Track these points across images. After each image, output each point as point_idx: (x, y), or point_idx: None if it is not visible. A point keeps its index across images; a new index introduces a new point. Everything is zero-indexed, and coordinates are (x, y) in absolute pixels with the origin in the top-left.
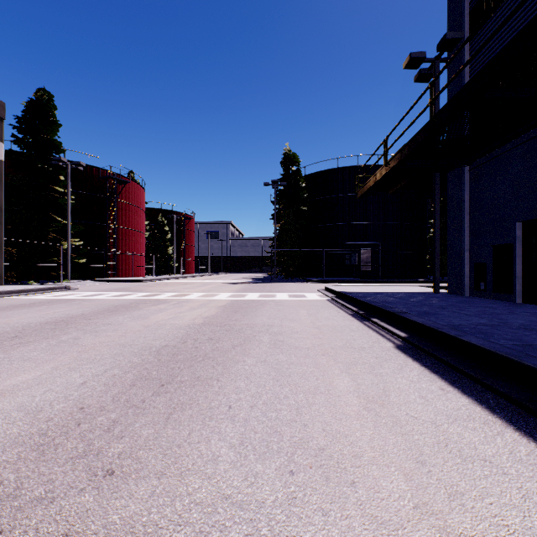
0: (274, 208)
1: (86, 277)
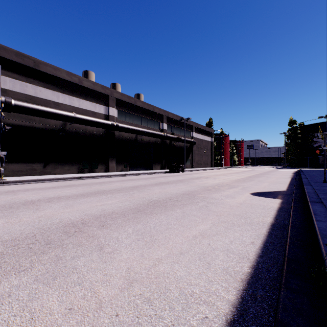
0: (284, 142)
1: (216, 166)
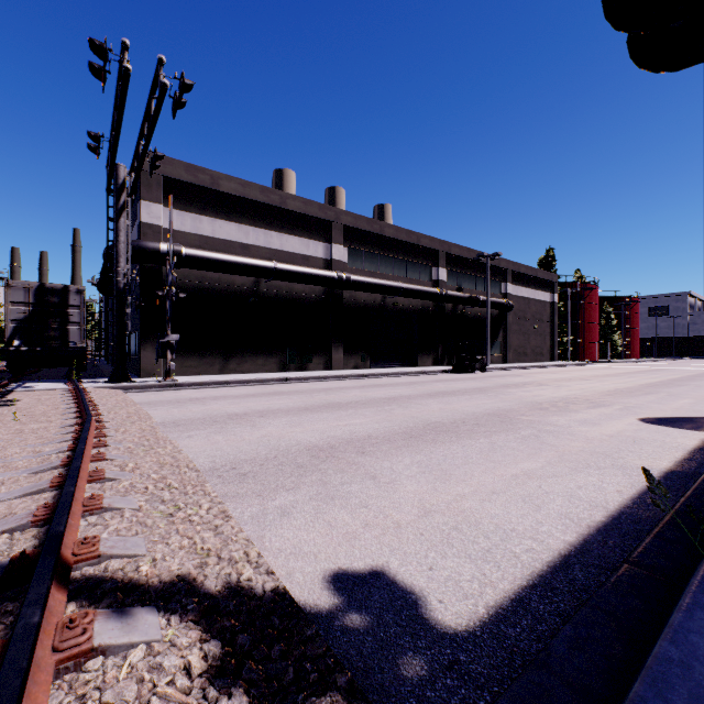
0: None
1: (564, 359)
